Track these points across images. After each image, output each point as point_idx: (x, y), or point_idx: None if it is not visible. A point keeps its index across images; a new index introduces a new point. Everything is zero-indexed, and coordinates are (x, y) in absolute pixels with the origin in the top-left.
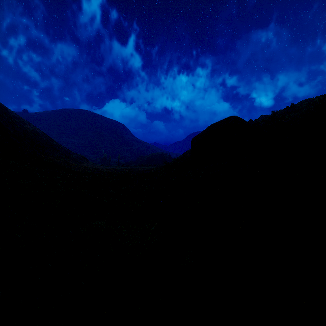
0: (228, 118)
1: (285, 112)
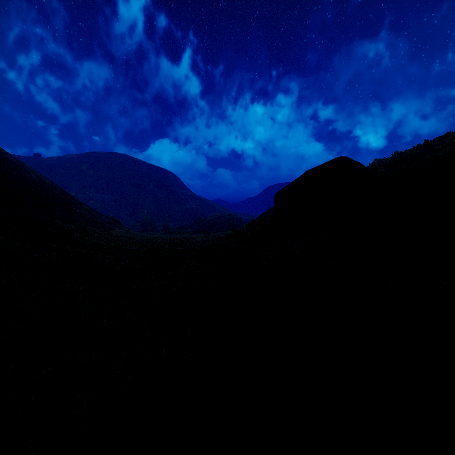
0: (335, 161)
1: (417, 153)
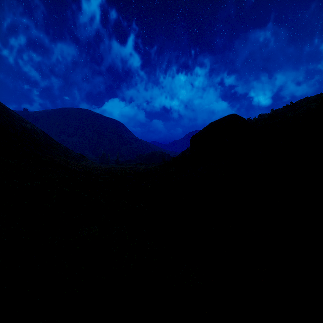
0: (228, 117)
1: (284, 111)
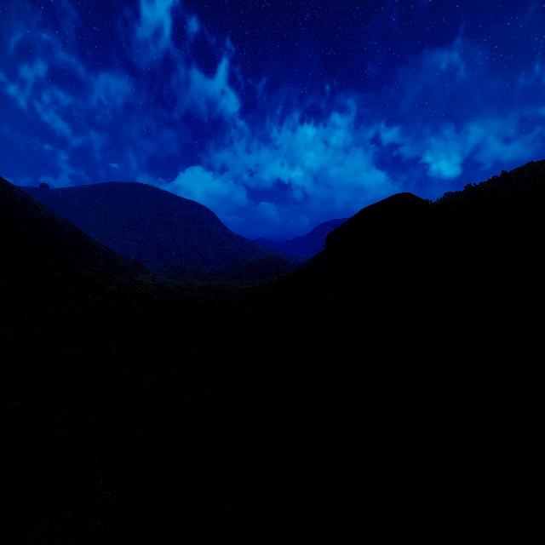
0: (395, 198)
1: (492, 187)
